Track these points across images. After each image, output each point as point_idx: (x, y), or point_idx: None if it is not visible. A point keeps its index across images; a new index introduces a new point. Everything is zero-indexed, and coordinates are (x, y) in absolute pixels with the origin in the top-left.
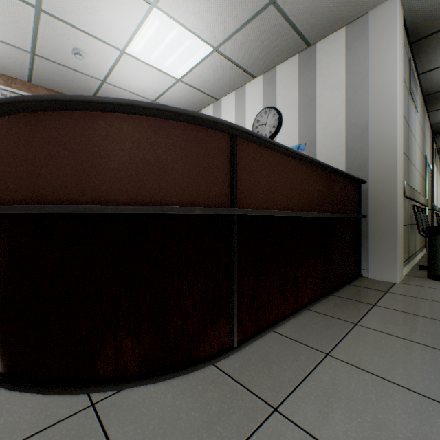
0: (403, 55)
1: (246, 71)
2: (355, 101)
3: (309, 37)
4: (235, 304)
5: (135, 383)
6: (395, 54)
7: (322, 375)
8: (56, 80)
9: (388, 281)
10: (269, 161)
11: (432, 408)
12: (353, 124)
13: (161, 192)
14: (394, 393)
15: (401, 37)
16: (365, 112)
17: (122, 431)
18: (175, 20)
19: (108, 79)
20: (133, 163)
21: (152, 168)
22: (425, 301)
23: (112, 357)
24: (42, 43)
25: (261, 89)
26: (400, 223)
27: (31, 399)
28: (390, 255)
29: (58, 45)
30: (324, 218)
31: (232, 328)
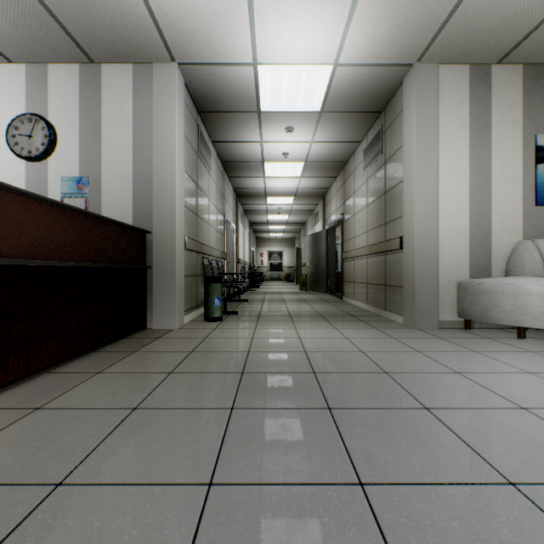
0: (190, 120)
1: None
2: (143, 148)
3: (91, 53)
4: None
5: None
6: (175, 117)
7: (14, 428)
8: None
9: (170, 328)
10: None
11: (110, 415)
12: (140, 171)
13: None
14: (85, 416)
15: (181, 103)
16: (151, 162)
17: None
18: None
19: None
20: None
21: None
22: (184, 339)
23: None
24: None
25: (24, 83)
26: (180, 274)
27: None
28: (171, 304)
29: None
30: (85, 268)
31: None
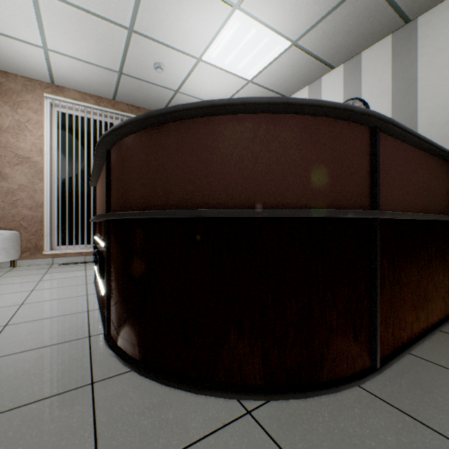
0: None
1: (324, 63)
2: None
3: (410, 12)
4: (377, 320)
5: (285, 395)
6: None
7: None
8: (136, 95)
9: None
10: (403, 156)
11: None
12: None
13: (306, 194)
14: None
15: None
16: None
17: (296, 448)
18: (255, 19)
19: (182, 88)
20: (278, 165)
21: (297, 169)
22: None
23: (259, 365)
24: (129, 62)
25: (341, 79)
26: None
27: (185, 396)
28: None
29: (142, 61)
30: None
31: (374, 346)
